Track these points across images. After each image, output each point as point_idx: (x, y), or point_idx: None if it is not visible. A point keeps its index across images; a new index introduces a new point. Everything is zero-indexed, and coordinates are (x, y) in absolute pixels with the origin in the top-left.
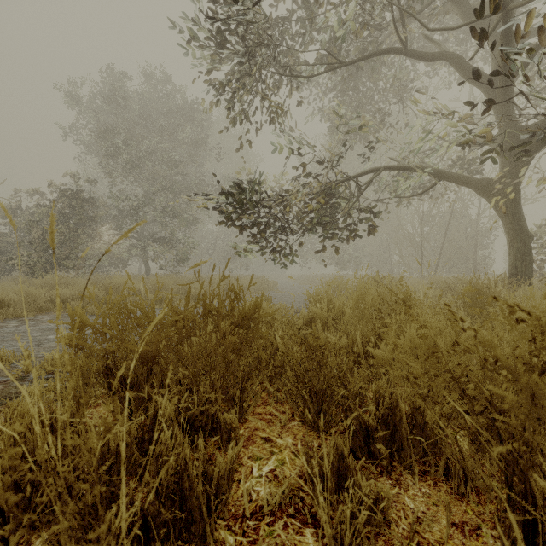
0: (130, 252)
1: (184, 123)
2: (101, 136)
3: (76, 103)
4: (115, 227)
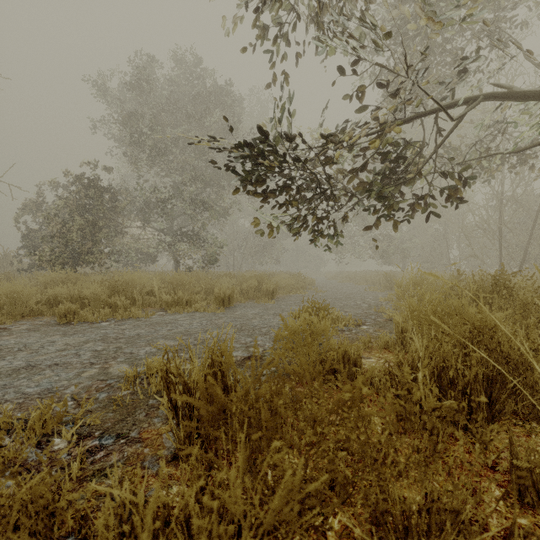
0: (158, 248)
1: (213, 106)
2: (125, 123)
3: (104, 93)
4: (143, 221)
